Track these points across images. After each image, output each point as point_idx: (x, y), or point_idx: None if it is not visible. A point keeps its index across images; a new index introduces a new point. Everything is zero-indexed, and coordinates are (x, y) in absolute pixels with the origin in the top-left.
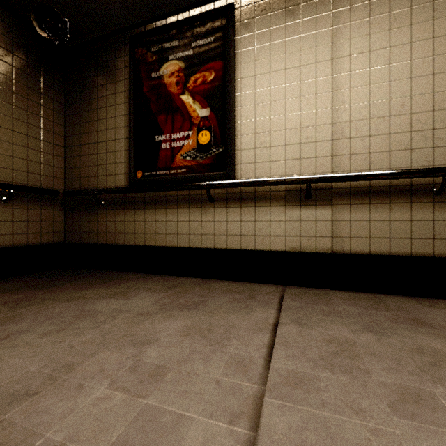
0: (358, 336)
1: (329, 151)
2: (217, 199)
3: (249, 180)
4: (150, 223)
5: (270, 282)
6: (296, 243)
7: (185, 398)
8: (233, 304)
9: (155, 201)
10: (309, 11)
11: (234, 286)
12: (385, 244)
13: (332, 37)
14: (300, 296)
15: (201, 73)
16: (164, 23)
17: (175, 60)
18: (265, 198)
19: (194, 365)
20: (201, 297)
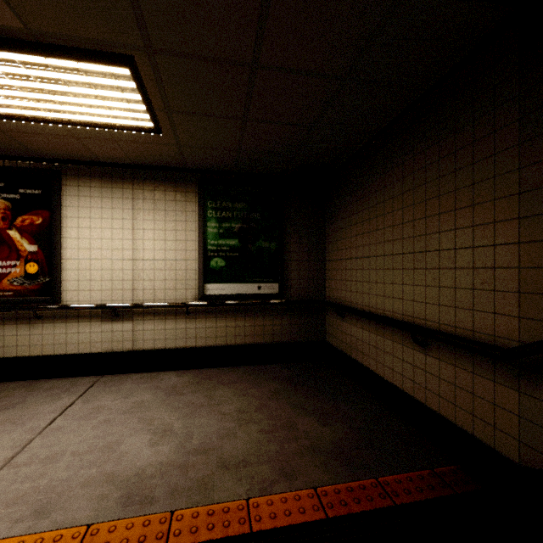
0: (113, 402)
1: (131, 287)
2: (45, 317)
3: (70, 306)
4: None
5: (93, 374)
6: (109, 346)
7: None
8: (48, 398)
9: None
10: (118, 194)
11: (59, 382)
12: (163, 343)
13: (133, 216)
14: (106, 383)
15: (29, 216)
16: None
17: (2, 199)
18: (87, 317)
19: (1, 437)
20: (22, 398)
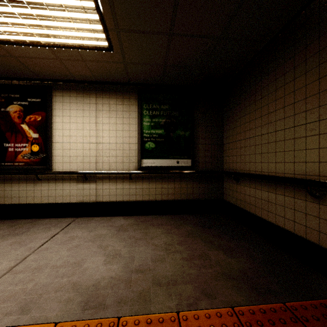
0: (82, 234)
1: (95, 160)
2: (43, 179)
3: (57, 172)
4: (1, 191)
5: (71, 216)
6: (81, 199)
7: (3, 260)
8: (43, 229)
9: (4, 179)
10: (87, 101)
11: (51, 220)
12: (115, 198)
13: (96, 114)
14: (79, 222)
15: (34, 115)
16: (10, 82)
17: (18, 105)
18: (68, 179)
19: (10, 252)
20: (28, 229)
